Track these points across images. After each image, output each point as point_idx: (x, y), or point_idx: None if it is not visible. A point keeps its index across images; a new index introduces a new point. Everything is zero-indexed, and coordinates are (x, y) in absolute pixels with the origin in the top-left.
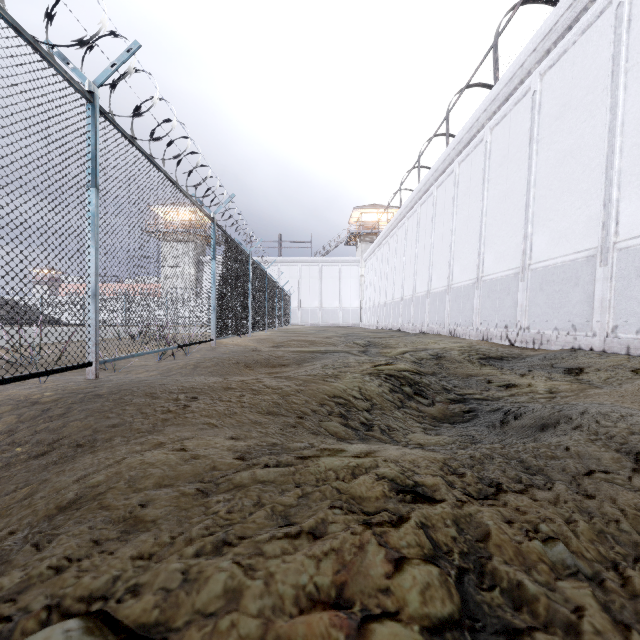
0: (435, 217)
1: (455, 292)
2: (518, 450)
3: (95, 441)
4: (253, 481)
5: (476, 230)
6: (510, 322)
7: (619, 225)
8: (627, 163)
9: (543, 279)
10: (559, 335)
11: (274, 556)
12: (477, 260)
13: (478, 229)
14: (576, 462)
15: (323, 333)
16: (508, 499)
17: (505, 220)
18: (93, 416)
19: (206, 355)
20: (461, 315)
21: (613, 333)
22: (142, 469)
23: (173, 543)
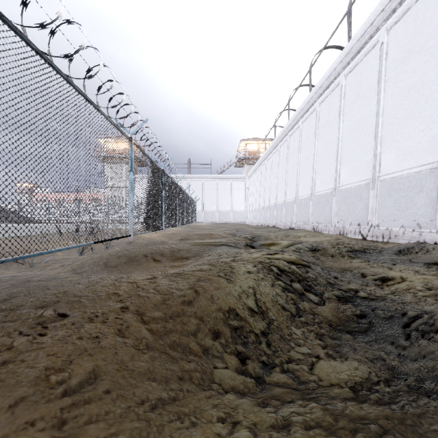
0: (301, 144)
1: (317, 198)
2: None
3: None
4: None
5: (333, 152)
6: (362, 221)
7: None
8: None
9: (391, 187)
10: (406, 231)
11: None
12: (335, 174)
13: (335, 151)
14: None
15: (219, 229)
16: None
17: (357, 143)
18: None
19: (124, 248)
20: (322, 215)
21: None
22: None
23: None
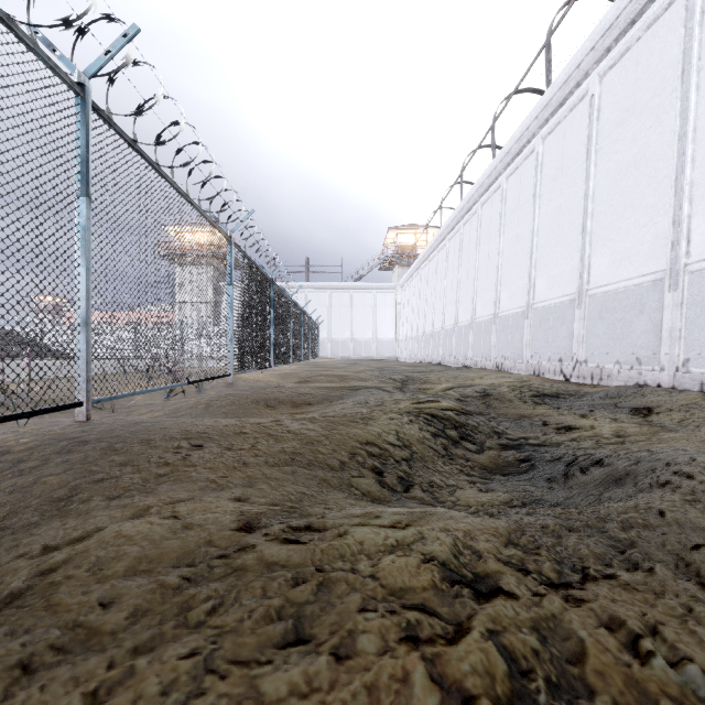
0: (480, 238)
1: (502, 321)
2: (600, 517)
3: (70, 502)
4: (259, 565)
5: (526, 252)
6: (565, 355)
7: (691, 244)
8: (700, 174)
9: (603, 306)
10: (621, 369)
11: (276, 701)
12: (527, 285)
13: (528, 251)
14: (677, 534)
15: (355, 367)
16: (600, 592)
17: (559, 240)
18: (72, 469)
19: (222, 392)
20: (509, 347)
21: (684, 367)
22: (116, 546)
23: (133, 673)
